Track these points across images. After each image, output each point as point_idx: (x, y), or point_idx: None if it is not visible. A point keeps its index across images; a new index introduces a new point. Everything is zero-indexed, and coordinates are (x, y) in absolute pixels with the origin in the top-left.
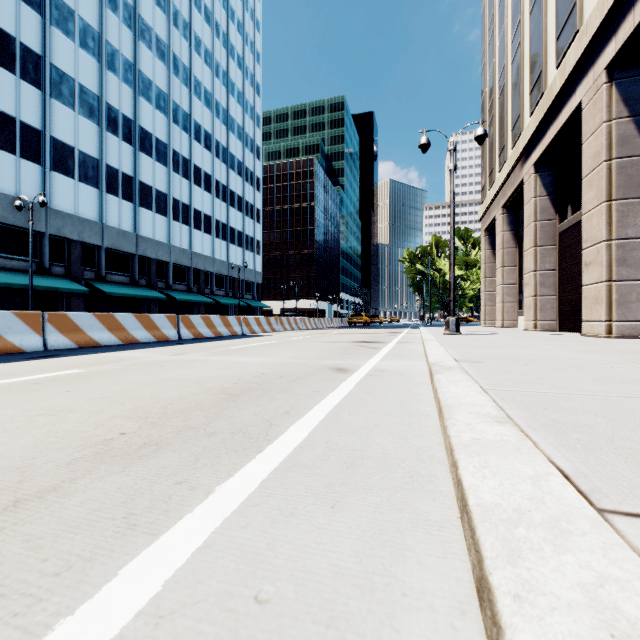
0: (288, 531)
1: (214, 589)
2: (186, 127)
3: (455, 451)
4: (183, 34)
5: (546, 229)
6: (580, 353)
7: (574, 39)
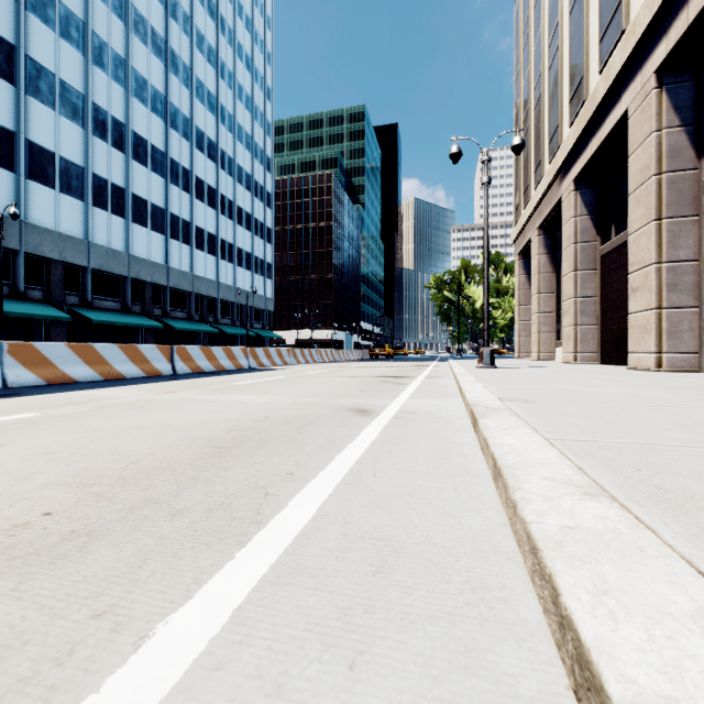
0: None
1: None
2: (187, 134)
3: (543, 553)
4: (183, 28)
5: (587, 252)
6: (638, 389)
7: (619, 40)
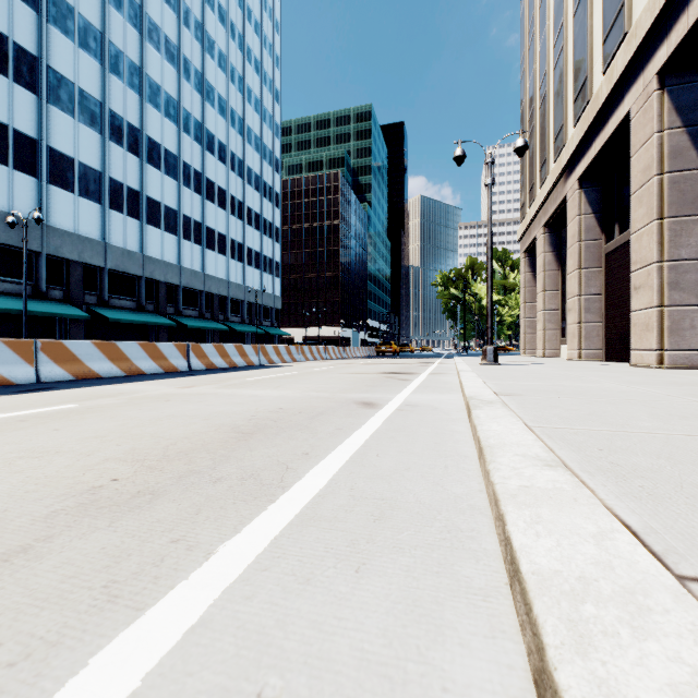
0: (302, 603)
1: (207, 684)
2: (198, 137)
3: (501, 502)
4: (195, 35)
5: (591, 250)
6: (631, 385)
7: (622, 42)
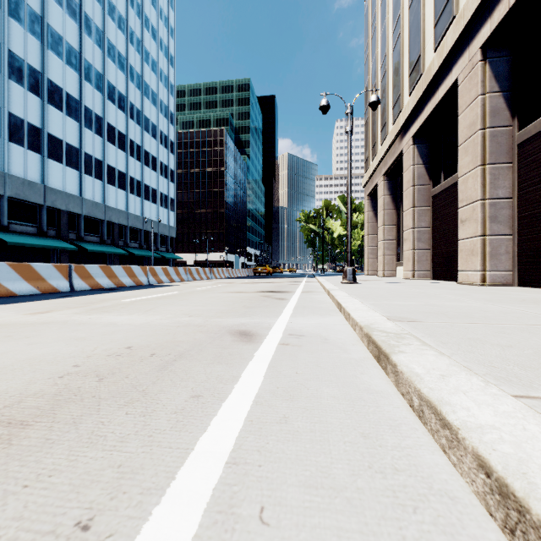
0: None
1: None
2: (99, 86)
3: None
4: None
5: (422, 192)
6: (495, 304)
7: (451, 24)
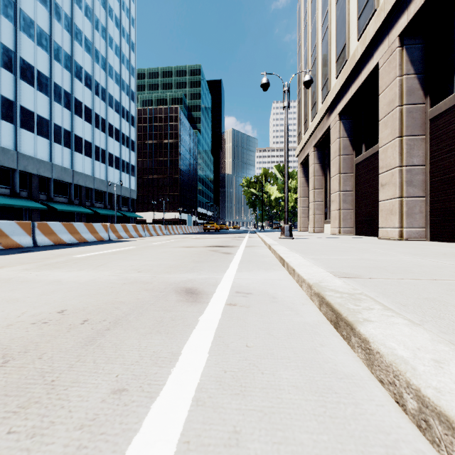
0: None
1: None
2: (68, 66)
3: None
4: None
5: (347, 161)
6: (423, 258)
7: (372, 17)
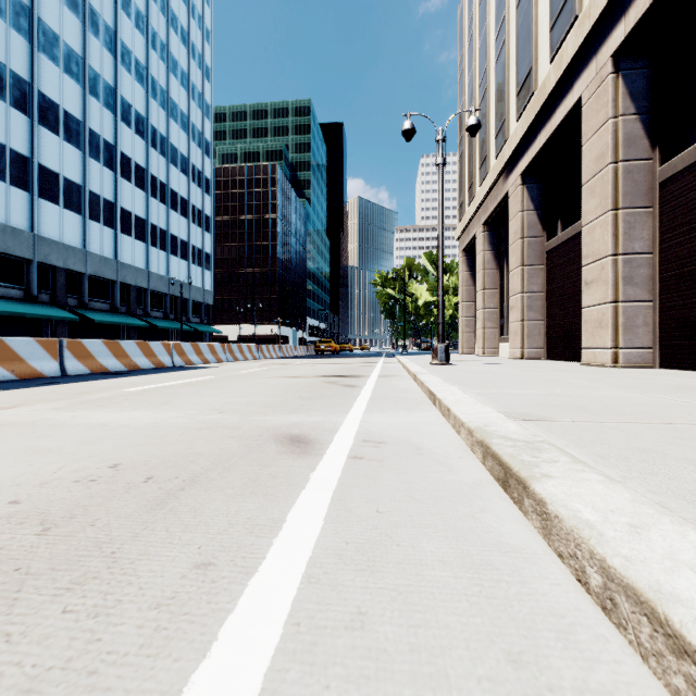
0: None
1: None
2: (110, 103)
3: None
4: None
5: (533, 247)
6: (645, 392)
7: (572, 27)
